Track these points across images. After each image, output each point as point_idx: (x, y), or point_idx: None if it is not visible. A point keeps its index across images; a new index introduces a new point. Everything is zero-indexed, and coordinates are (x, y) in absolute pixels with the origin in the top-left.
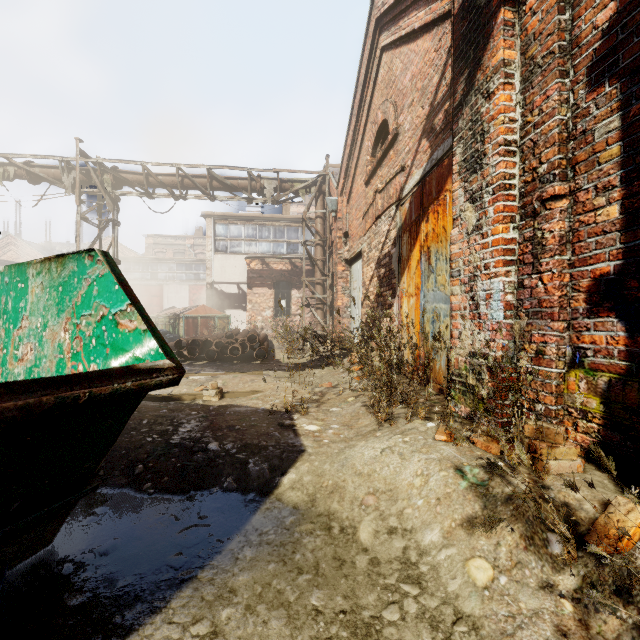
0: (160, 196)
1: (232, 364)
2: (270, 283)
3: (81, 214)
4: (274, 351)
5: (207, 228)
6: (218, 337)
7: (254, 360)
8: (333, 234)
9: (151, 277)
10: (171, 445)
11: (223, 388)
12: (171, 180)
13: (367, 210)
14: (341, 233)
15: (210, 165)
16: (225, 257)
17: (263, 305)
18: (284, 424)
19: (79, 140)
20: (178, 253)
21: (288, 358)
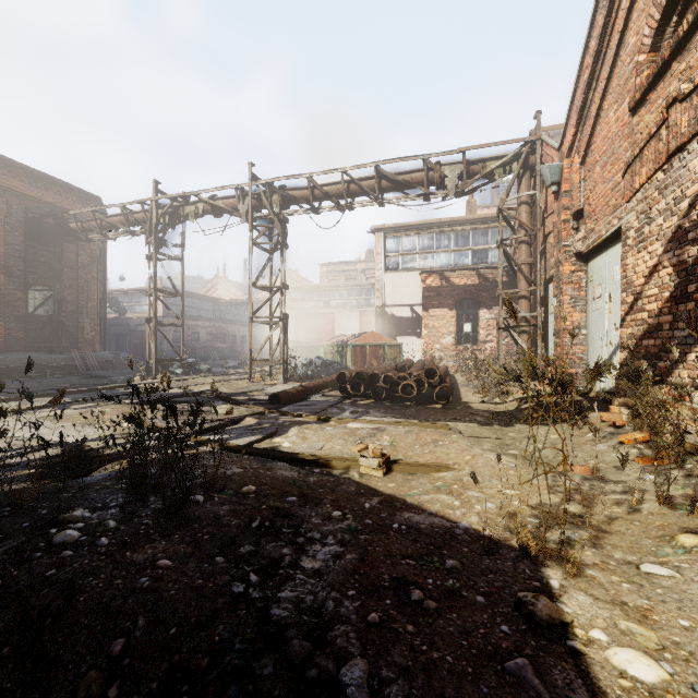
0: (325, 210)
1: (404, 406)
2: (451, 302)
3: (253, 240)
4: (458, 389)
5: (376, 244)
6: (387, 369)
7: (433, 402)
8: (547, 223)
9: (324, 305)
10: (264, 635)
11: (391, 450)
12: (336, 189)
13: (638, 152)
14: (568, 214)
15: (378, 161)
16: (396, 275)
17: (442, 330)
18: (535, 614)
19: (251, 164)
20: (349, 279)
21: (481, 402)
